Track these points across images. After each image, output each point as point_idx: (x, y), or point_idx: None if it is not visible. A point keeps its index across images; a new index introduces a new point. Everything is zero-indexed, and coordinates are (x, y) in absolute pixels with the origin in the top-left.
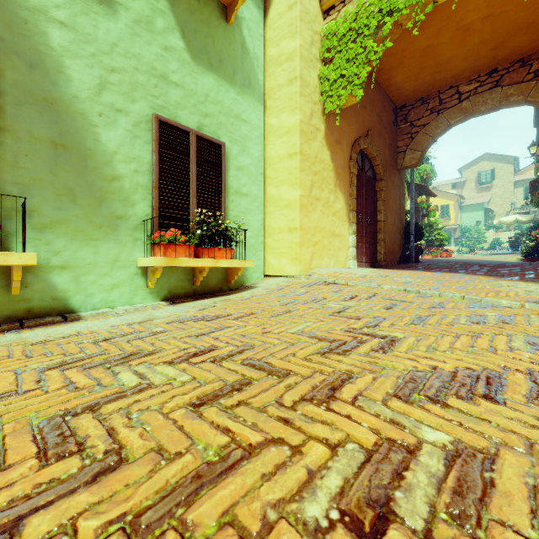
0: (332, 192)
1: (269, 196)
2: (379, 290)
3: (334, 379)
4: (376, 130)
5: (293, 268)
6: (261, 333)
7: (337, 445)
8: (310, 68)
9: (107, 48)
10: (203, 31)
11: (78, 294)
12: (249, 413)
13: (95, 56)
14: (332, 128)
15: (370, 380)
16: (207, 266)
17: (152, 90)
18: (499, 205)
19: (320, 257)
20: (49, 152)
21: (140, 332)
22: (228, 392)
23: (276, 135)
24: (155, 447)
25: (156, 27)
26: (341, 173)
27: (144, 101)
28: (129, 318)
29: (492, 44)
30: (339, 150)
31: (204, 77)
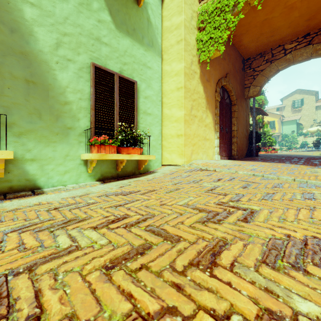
0: (204, 112)
1: (165, 115)
2: (236, 175)
3: (214, 245)
4: (232, 74)
5: (180, 160)
6: (159, 204)
7: (223, 318)
8: (190, 34)
9: (61, 20)
10: (123, 11)
11: (43, 177)
12: (149, 277)
13: (54, 25)
14: (204, 72)
15: (241, 246)
16: (125, 159)
17: (91, 47)
18: (306, 120)
19: (197, 153)
20: (23, 86)
21: (79, 203)
22: (134, 255)
23: (169, 76)
24: (69, 313)
25: (93, 7)
26: (210, 100)
27: (85, 54)
28: (74, 193)
29: (307, 17)
30: (209, 85)
31: (123, 40)
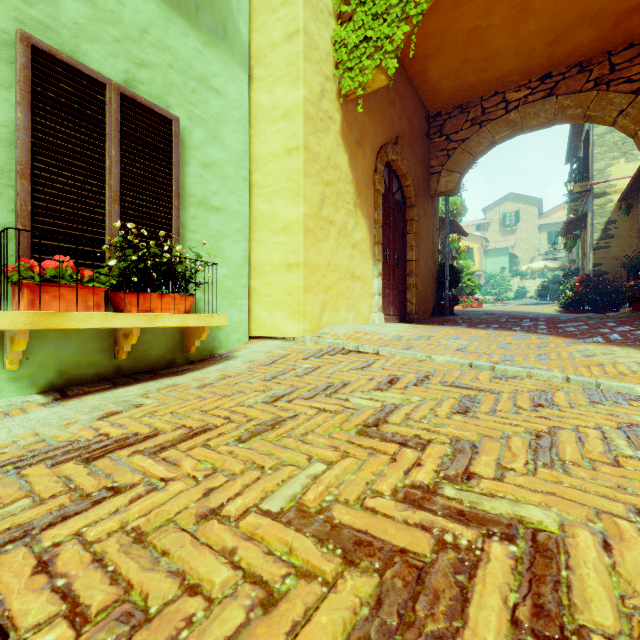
0: (351, 214)
1: (258, 215)
2: (431, 366)
3: None
4: (407, 140)
5: (294, 326)
6: (193, 516)
7: None
8: (319, 23)
9: None
10: None
11: None
12: None
13: None
14: (351, 121)
15: None
16: (133, 326)
17: None
18: (524, 250)
19: (334, 308)
20: None
21: None
22: None
23: (268, 120)
24: None
25: None
26: (363, 189)
27: None
28: None
29: (550, 36)
30: (361, 155)
31: None
